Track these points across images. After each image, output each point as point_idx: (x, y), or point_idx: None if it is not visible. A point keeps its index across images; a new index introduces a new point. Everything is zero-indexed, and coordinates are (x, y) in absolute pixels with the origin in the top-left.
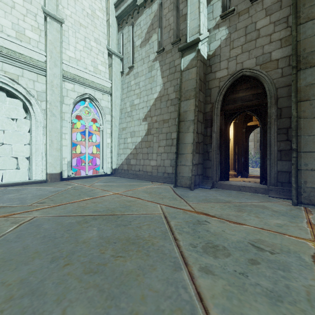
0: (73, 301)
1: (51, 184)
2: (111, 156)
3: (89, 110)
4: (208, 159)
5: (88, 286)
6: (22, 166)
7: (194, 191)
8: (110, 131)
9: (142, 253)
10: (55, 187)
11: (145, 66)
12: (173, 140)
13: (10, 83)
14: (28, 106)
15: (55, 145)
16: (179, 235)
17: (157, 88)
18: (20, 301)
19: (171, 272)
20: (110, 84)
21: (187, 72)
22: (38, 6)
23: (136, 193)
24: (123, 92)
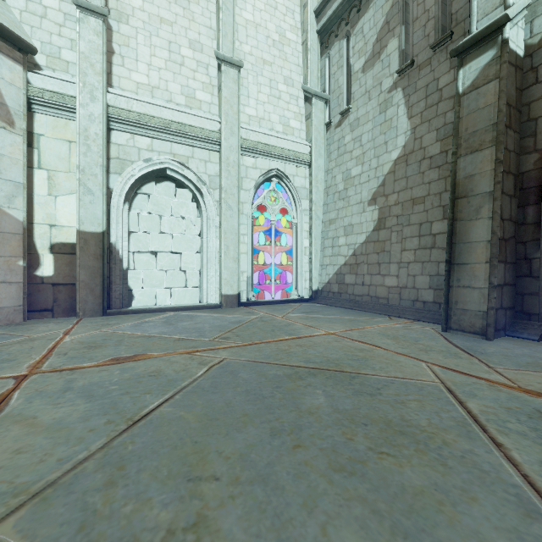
0: (333, 517)
1: (228, 311)
2: (310, 269)
3: (276, 194)
4: (529, 275)
5: (349, 496)
6: (192, 283)
7: (496, 343)
8: (308, 226)
9: (430, 457)
10: (234, 315)
11: (372, 103)
12: (434, 237)
13: (179, 170)
14: (198, 198)
15: (231, 253)
16: (503, 436)
17: (399, 141)
18: (252, 490)
19: (520, 518)
20: (309, 148)
21: (474, 94)
22: (210, 52)
23: (368, 336)
24: (330, 159)
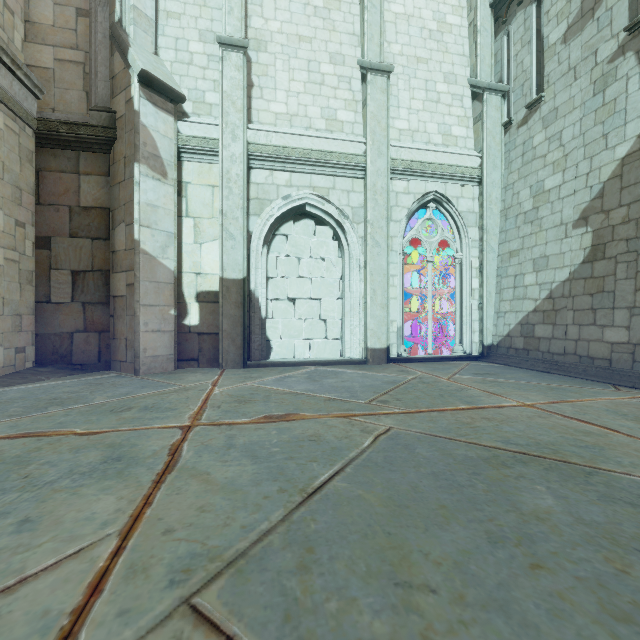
0: None
1: (376, 368)
2: (480, 318)
3: (433, 224)
4: None
5: None
6: (333, 334)
7: None
8: (477, 262)
9: None
10: (385, 374)
11: (581, 83)
12: None
13: (319, 205)
14: (340, 235)
15: (379, 299)
16: None
17: (629, 129)
18: (489, 619)
19: None
20: (479, 160)
21: None
22: (352, 63)
23: (589, 413)
24: (509, 170)
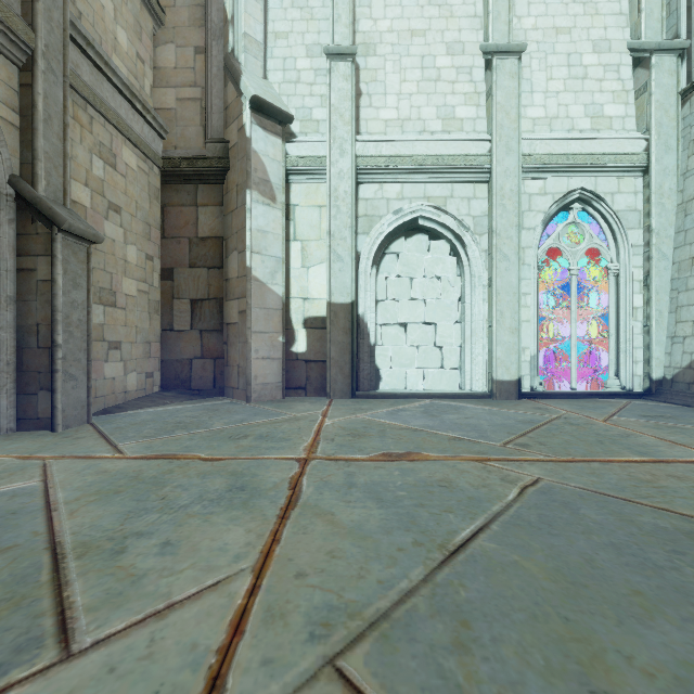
0: None
1: (504, 404)
2: (645, 344)
3: (578, 229)
4: None
5: None
6: (450, 363)
7: None
8: (641, 273)
9: None
10: (518, 411)
11: None
12: None
13: (434, 217)
14: (458, 249)
15: (507, 322)
16: None
17: None
18: None
19: None
20: (644, 143)
21: None
22: (474, 49)
23: None
24: (691, 150)
